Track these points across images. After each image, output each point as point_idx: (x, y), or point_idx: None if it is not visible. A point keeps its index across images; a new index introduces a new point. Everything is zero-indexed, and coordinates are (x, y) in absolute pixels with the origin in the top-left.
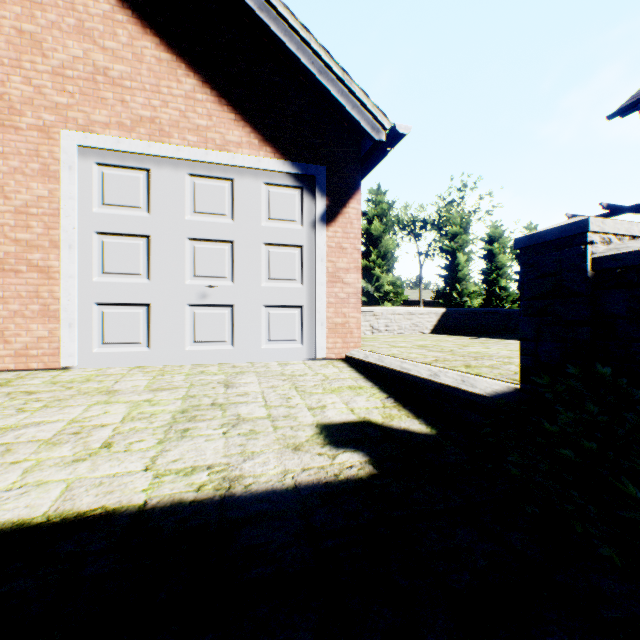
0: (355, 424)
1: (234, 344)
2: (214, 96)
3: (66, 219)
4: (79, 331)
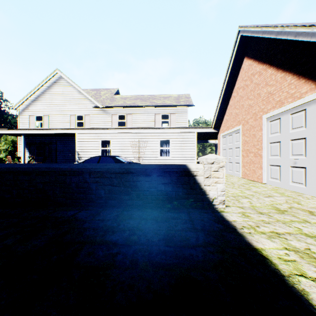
0: None
1: (305, 185)
2: (296, 77)
3: (263, 141)
4: (266, 173)
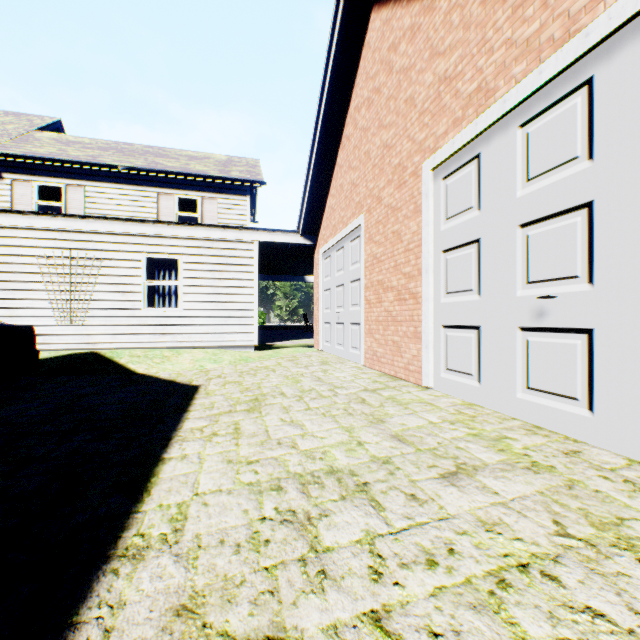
0: None
1: (592, 408)
2: None
3: (424, 246)
4: (433, 353)
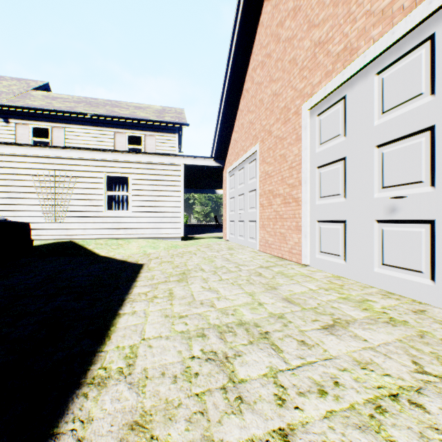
0: None
1: (433, 278)
2: None
3: (303, 164)
4: (310, 240)
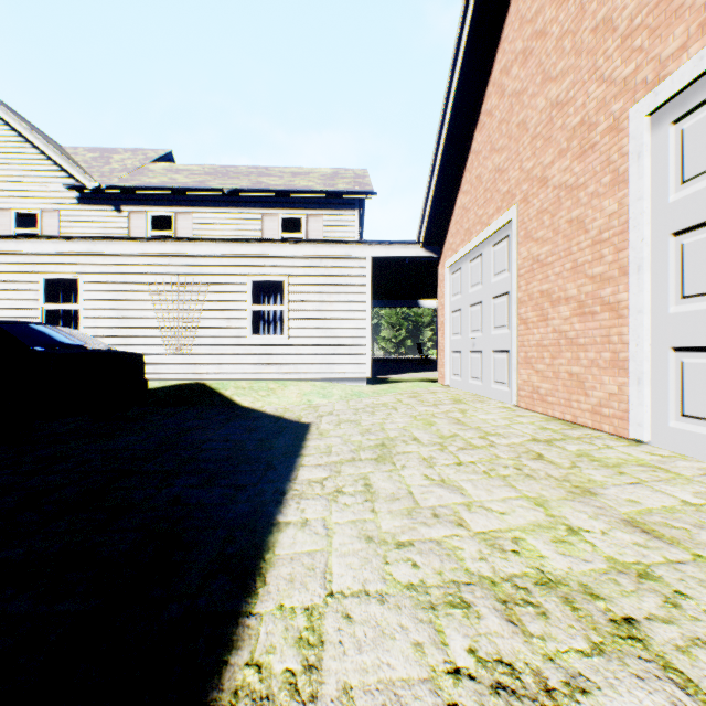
0: None
1: None
2: None
3: (632, 231)
4: (650, 390)
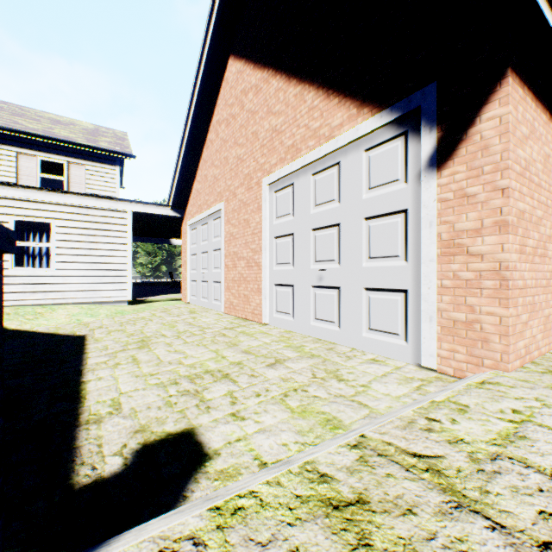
0: (194, 450)
1: (340, 326)
2: (324, 94)
3: (264, 233)
4: (269, 302)
